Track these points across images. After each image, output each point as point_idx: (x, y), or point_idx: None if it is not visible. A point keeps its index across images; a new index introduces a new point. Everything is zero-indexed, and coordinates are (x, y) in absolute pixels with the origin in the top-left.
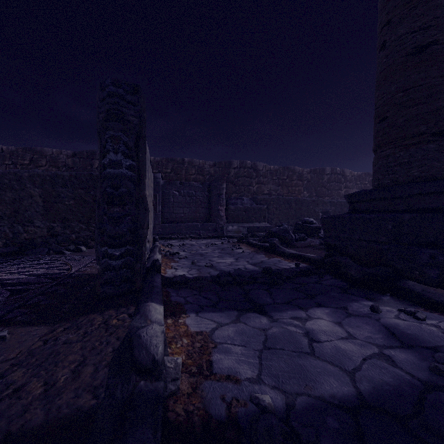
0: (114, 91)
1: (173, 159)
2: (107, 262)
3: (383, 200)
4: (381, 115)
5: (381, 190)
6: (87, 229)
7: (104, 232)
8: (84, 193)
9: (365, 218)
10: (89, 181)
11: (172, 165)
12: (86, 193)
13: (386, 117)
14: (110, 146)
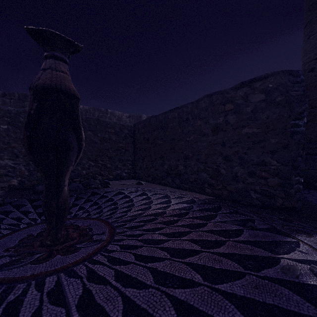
0: (303, 79)
1: (99, 109)
2: (299, 187)
3: (316, 149)
4: (312, 105)
5: (316, 143)
6: (95, 166)
7: (297, 167)
8: (92, 135)
9: (313, 158)
10: (96, 125)
11: (98, 114)
12: (94, 135)
13: (315, 106)
14: (305, 113)
